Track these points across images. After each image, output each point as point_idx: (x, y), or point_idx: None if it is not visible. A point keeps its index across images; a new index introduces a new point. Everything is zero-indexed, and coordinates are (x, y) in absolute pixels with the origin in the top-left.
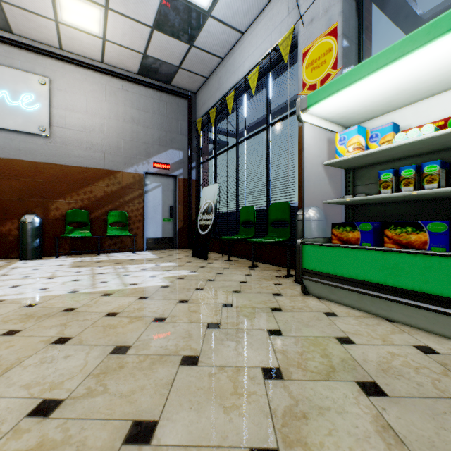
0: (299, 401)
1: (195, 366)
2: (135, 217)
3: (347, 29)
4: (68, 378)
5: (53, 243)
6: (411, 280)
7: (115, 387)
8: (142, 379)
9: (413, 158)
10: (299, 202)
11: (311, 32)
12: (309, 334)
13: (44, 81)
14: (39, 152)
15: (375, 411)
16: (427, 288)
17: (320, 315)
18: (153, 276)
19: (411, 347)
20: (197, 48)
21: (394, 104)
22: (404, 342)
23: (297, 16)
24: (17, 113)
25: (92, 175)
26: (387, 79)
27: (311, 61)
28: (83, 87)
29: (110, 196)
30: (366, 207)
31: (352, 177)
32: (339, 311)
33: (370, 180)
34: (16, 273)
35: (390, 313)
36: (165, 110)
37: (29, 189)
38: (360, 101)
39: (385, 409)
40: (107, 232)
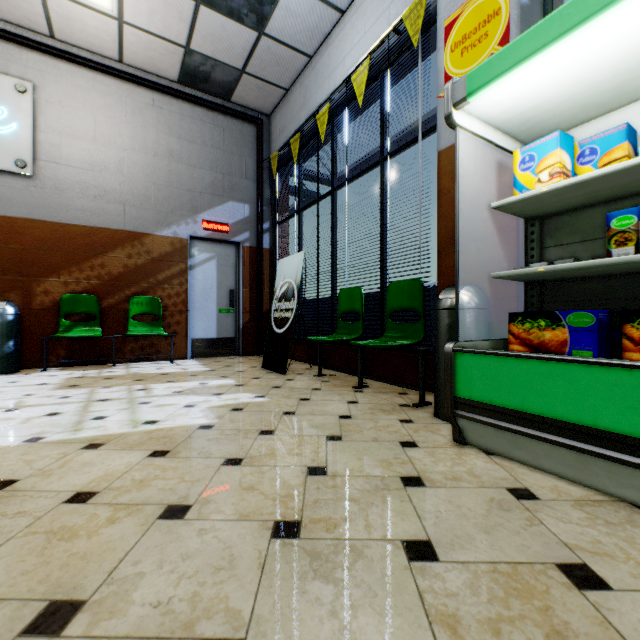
0: None
1: None
2: (174, 306)
3: None
4: None
5: (39, 347)
6: None
7: None
8: None
9: None
10: (438, 279)
11: None
12: (495, 555)
13: (24, 87)
14: (15, 201)
15: None
16: None
17: (502, 496)
18: (190, 405)
19: None
20: (270, 38)
21: (628, 91)
22: None
23: None
24: None
25: (104, 239)
26: (638, 22)
27: (461, 38)
28: (89, 99)
29: (134, 273)
30: (565, 285)
31: (538, 233)
32: (536, 484)
33: (573, 237)
34: None
35: None
36: (222, 141)
37: None
38: (567, 83)
39: None
40: (128, 330)
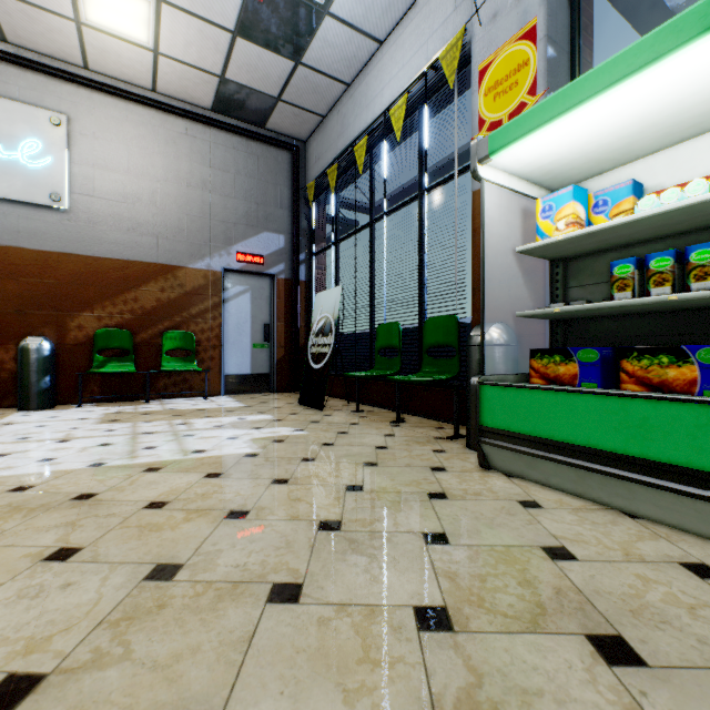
0: (484, 677)
1: (294, 603)
2: (208, 341)
3: (554, 28)
4: (61, 628)
5: (73, 383)
6: (671, 448)
7: (146, 649)
8: (197, 631)
9: (667, 241)
10: (473, 316)
11: (493, 36)
12: (495, 541)
13: (59, 120)
14: (50, 235)
15: (628, 698)
16: (701, 462)
17: (512, 506)
18: (233, 438)
19: (675, 566)
20: (307, 67)
21: (635, 150)
22: (663, 557)
23: (469, 11)
24: (15, 172)
25: (138, 272)
26: (627, 103)
27: (494, 83)
28: (123, 130)
29: (167, 307)
30: (585, 323)
31: (563, 274)
32: (544, 498)
33: (593, 278)
34: (7, 433)
35: (632, 504)
36: (257, 170)
37: (35, 295)
38: (578, 144)
39: (646, 695)
40: (162, 366)
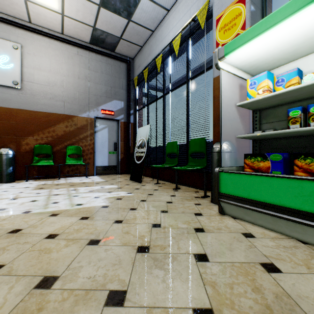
0: None
1: (121, 306)
2: (88, 150)
3: None
4: None
5: (24, 170)
6: None
7: None
8: None
9: None
10: (213, 138)
11: (223, 2)
12: (234, 259)
13: (17, 46)
14: (13, 101)
15: None
16: None
17: (239, 236)
18: (97, 197)
19: None
20: (134, 22)
21: (298, 53)
22: None
23: None
24: None
25: (55, 118)
26: (299, 25)
27: (224, 25)
28: (47, 51)
29: (69, 134)
30: (271, 141)
31: (259, 117)
32: (255, 231)
33: (274, 119)
34: None
35: (304, 236)
36: (111, 71)
37: (5, 128)
38: (270, 50)
39: None
40: (66, 162)
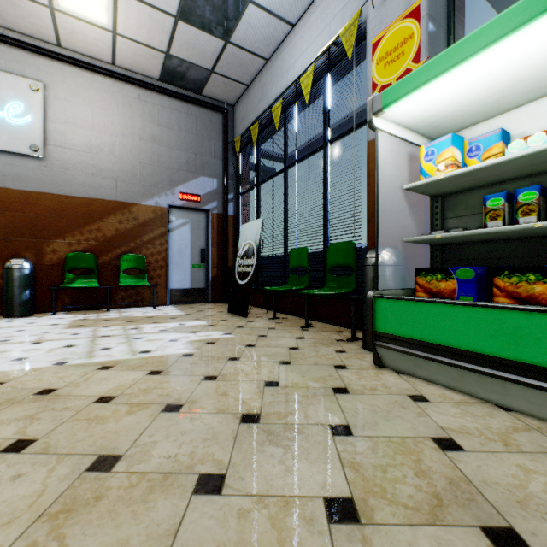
0: None
1: (217, 495)
2: (156, 262)
3: (434, 8)
4: (4, 521)
5: (49, 295)
6: (542, 352)
7: (79, 543)
8: (127, 524)
9: (529, 179)
10: (367, 242)
11: (383, 16)
12: (391, 433)
13: (37, 86)
14: (30, 178)
15: None
16: None
17: (404, 399)
18: (173, 340)
19: None
20: (235, 45)
21: (503, 104)
22: (538, 448)
23: None
24: (2, 128)
25: (100, 208)
26: (500, 62)
27: (384, 54)
28: (88, 95)
29: (124, 235)
30: (460, 247)
31: (441, 207)
32: (430, 392)
33: (466, 211)
34: None
35: (506, 399)
36: (195, 127)
37: (18, 225)
38: (456, 99)
39: None
40: (119, 282)
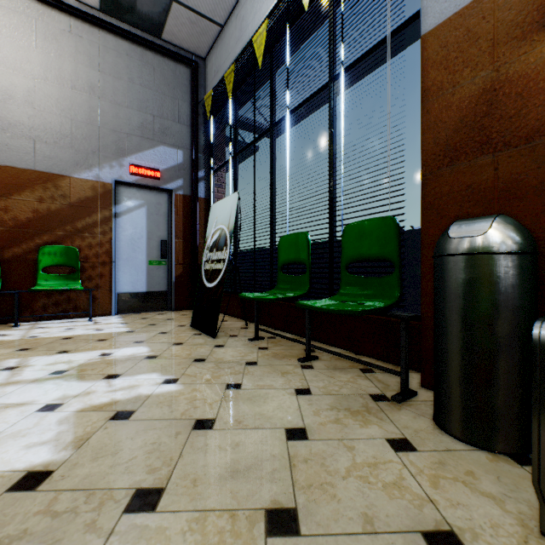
0: None
1: None
2: (96, 257)
3: None
4: None
5: None
6: None
7: None
8: None
9: None
10: (423, 215)
11: None
12: None
13: None
14: None
15: None
16: None
17: None
18: (50, 406)
19: None
20: None
21: None
22: None
23: None
24: None
25: (8, 179)
26: None
27: None
28: None
29: (47, 219)
30: None
31: None
32: None
33: None
34: None
35: None
36: (153, 80)
37: None
38: None
39: None
40: (36, 284)
